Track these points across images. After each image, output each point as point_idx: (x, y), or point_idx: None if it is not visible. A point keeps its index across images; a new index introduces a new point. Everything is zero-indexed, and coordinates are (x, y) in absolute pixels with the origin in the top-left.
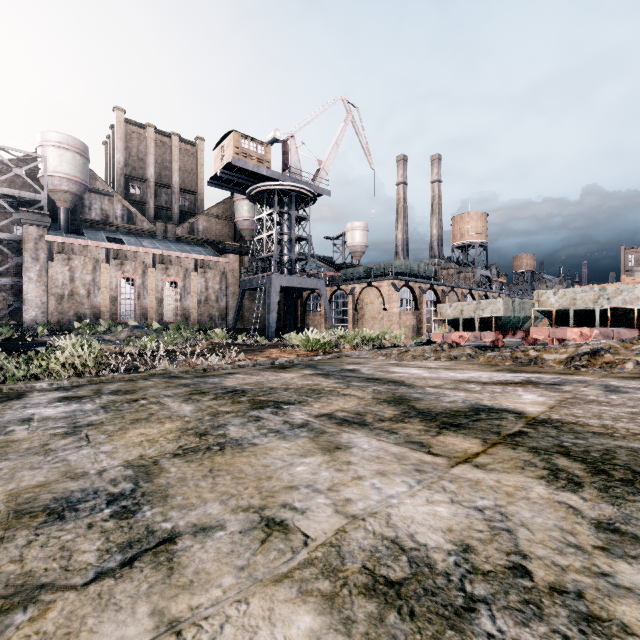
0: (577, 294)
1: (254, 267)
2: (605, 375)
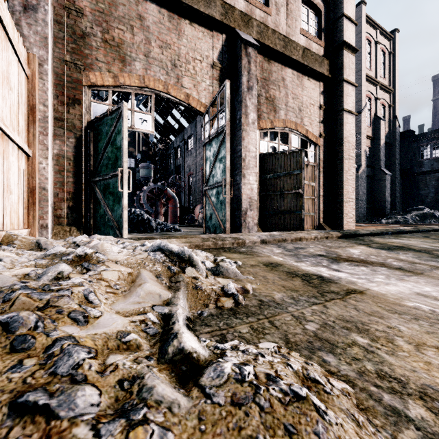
0: None
1: None
2: (249, 257)
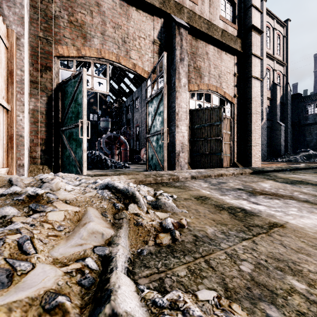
0: None
1: None
2: (183, 191)
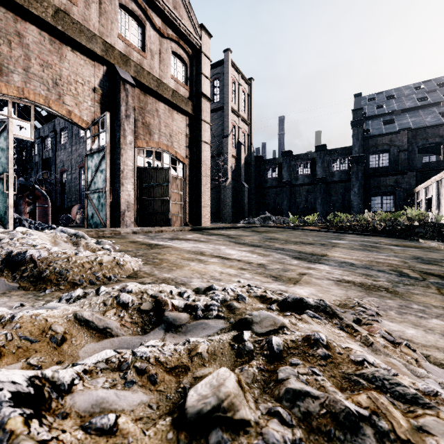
0: None
1: None
2: (121, 239)
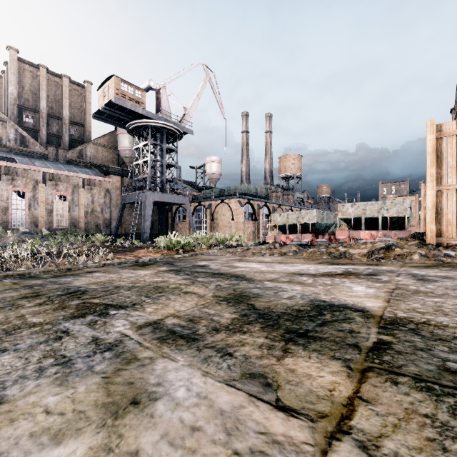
0: (367, 206)
1: (133, 186)
2: (402, 265)
